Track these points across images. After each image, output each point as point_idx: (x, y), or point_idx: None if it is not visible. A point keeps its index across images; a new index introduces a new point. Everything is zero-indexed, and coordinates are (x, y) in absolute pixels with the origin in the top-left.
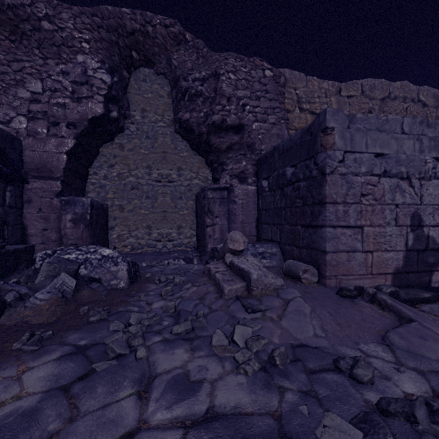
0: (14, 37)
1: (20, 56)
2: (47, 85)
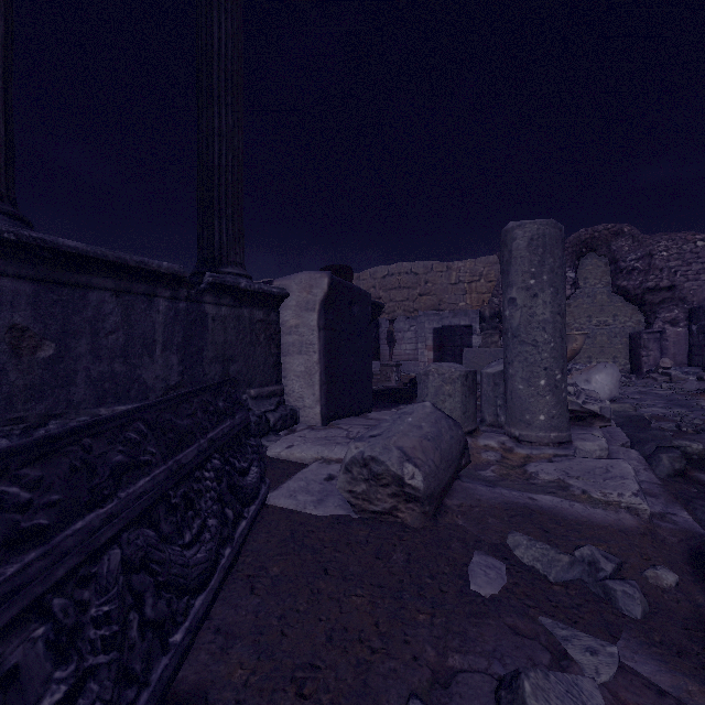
0: None
1: None
2: None
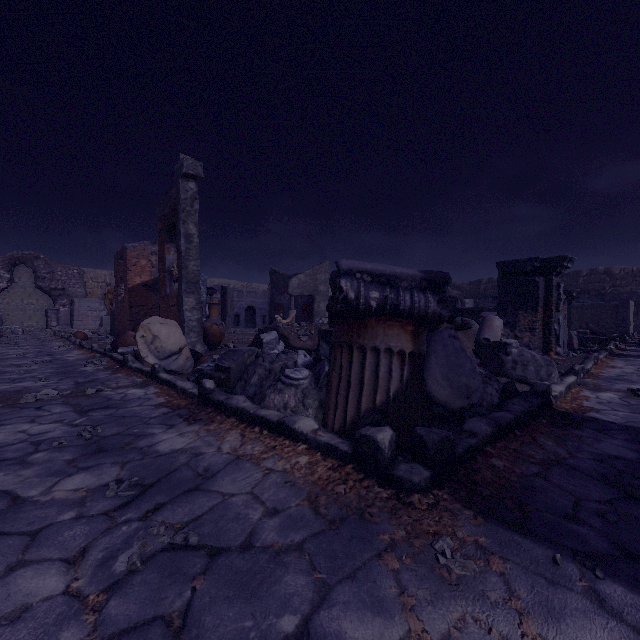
0: None
1: None
2: None
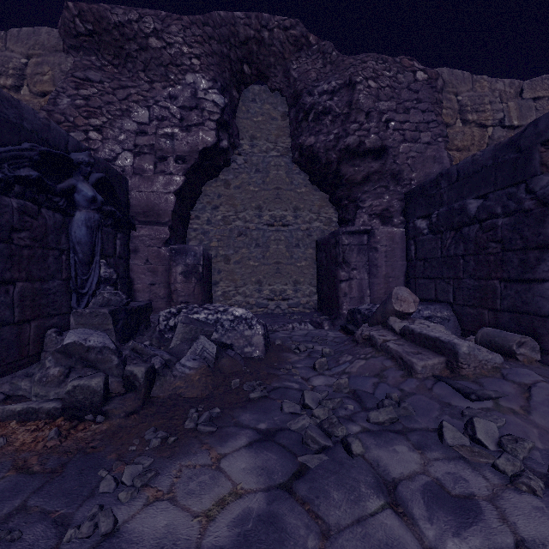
0: (117, 61)
1: (125, 82)
2: (154, 113)
